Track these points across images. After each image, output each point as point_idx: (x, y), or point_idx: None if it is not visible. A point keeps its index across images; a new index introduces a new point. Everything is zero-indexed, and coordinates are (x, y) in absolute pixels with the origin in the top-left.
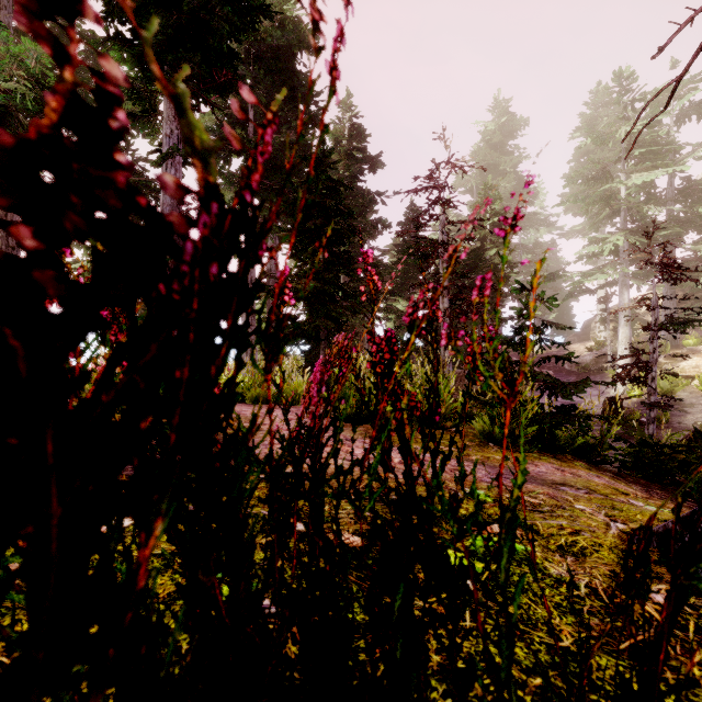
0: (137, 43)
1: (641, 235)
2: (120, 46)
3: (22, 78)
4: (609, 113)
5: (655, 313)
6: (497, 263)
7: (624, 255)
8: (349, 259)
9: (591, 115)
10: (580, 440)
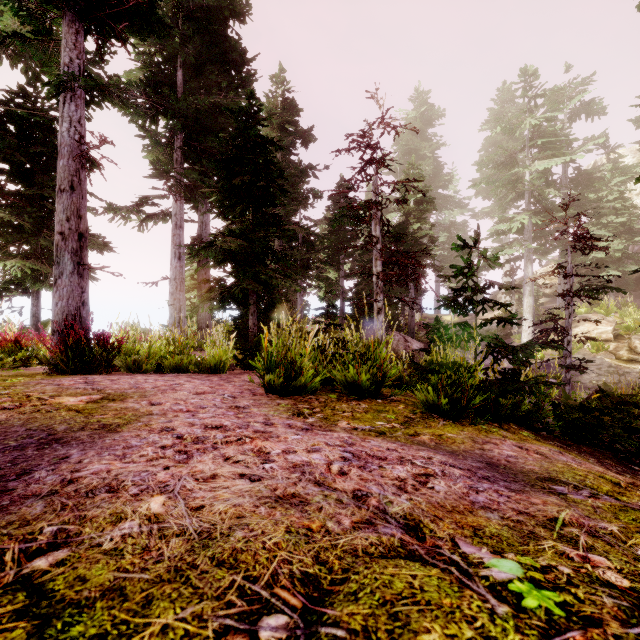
0: None
1: (543, 215)
2: None
3: None
4: (513, 109)
5: (570, 280)
6: (420, 237)
7: (528, 232)
8: (279, 220)
9: (498, 110)
10: (525, 408)
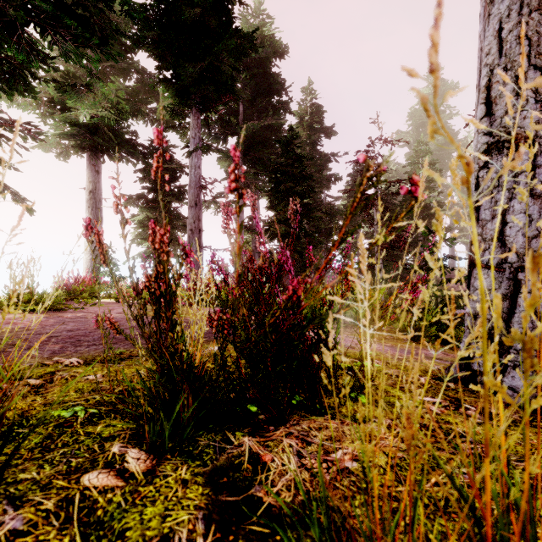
0: (175, 81)
1: None
2: (165, 85)
3: (109, 108)
4: None
5: None
6: (428, 203)
7: None
8: (309, 209)
9: None
10: None
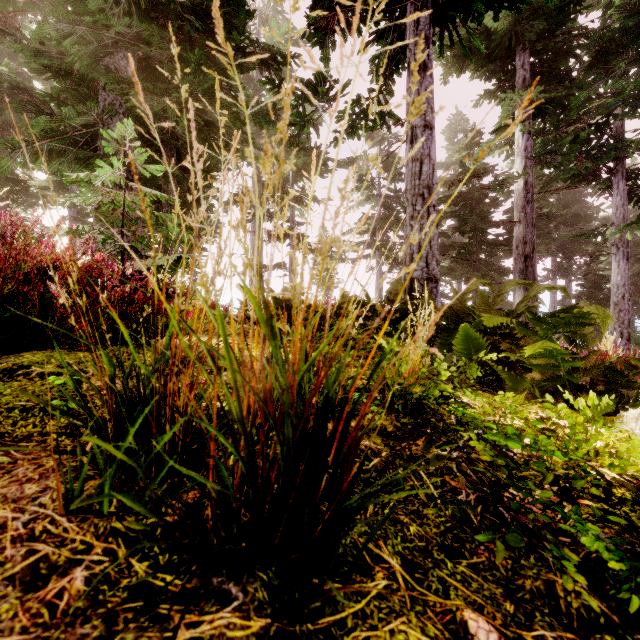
0: None
1: None
2: None
3: None
4: None
5: None
6: None
7: None
8: (608, 303)
9: None
10: None
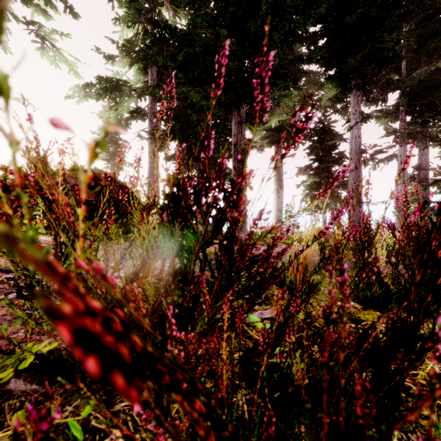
0: (338, 75)
1: None
2: (330, 81)
3: (289, 112)
4: None
5: None
6: None
7: None
8: None
9: None
10: None
